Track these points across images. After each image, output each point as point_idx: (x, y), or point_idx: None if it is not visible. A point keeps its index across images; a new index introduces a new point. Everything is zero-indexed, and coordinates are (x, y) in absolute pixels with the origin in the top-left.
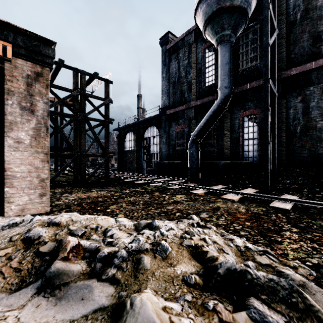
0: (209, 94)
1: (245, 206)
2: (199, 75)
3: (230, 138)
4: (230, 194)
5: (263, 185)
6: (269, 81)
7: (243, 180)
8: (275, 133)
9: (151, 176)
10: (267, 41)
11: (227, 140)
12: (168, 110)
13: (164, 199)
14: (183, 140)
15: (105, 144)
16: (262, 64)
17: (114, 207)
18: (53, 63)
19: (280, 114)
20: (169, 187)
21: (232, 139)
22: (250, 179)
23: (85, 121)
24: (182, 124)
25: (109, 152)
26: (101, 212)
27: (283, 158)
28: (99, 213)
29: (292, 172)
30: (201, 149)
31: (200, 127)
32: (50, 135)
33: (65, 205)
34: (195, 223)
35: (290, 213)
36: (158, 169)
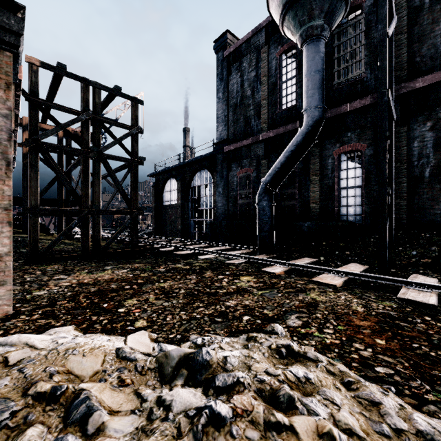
0: (287, 121)
1: (358, 298)
2: (272, 94)
3: (320, 186)
4: (326, 274)
5: (374, 259)
6: (389, 94)
7: (340, 250)
8: (392, 178)
9: (201, 242)
10: (385, 30)
11: (315, 189)
12: (227, 145)
13: (220, 284)
14: (248, 189)
15: (132, 195)
16: (369, 74)
17: (133, 302)
18: (19, 45)
19: (399, 149)
20: (228, 261)
21: (323, 188)
22: (352, 249)
23: (100, 160)
24: (247, 166)
25: (137, 207)
26: (107, 315)
27: (403, 216)
28: (102, 318)
29: (419, 239)
30: (276, 202)
31: (275, 169)
32: (52, 182)
33: (49, 298)
34: (283, 349)
35: (439, 312)
36: (212, 233)
